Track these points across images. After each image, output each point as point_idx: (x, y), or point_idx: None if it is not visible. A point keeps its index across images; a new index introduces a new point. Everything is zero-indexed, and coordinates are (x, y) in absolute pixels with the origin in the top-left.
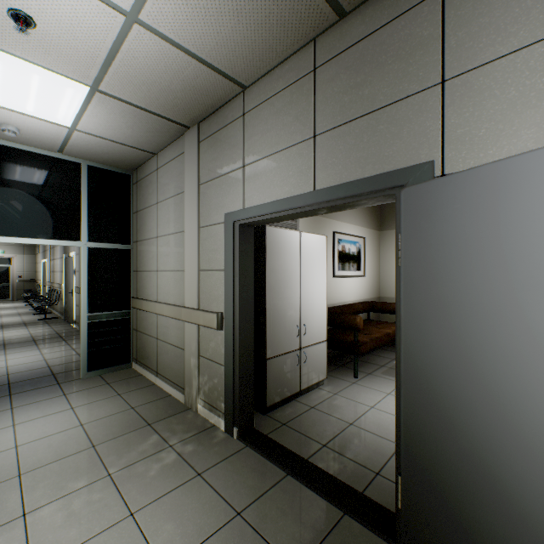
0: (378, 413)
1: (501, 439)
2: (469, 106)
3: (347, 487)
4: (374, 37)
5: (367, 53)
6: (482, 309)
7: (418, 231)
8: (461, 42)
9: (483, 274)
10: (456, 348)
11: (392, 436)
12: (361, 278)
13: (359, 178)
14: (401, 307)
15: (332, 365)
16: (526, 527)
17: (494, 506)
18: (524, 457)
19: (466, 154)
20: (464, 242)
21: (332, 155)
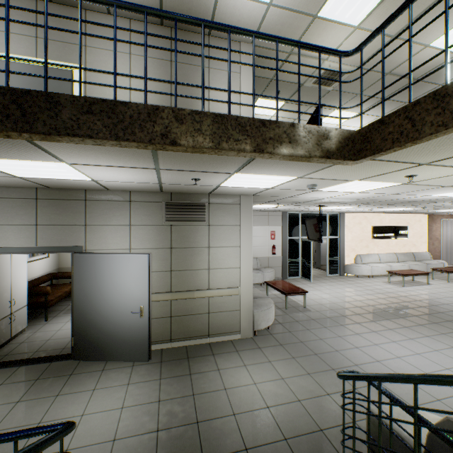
0: (63, 331)
1: (96, 313)
2: (92, 234)
3: (52, 356)
4: (64, 201)
5: (62, 205)
6: (93, 286)
7: (79, 266)
8: (90, 217)
9: (93, 278)
10: (88, 295)
11: (70, 336)
12: (47, 258)
13: (59, 245)
14: (74, 287)
15: (28, 320)
16: (100, 328)
17: (95, 327)
18: (100, 314)
19: (91, 246)
20: (90, 270)
21: (46, 234)
